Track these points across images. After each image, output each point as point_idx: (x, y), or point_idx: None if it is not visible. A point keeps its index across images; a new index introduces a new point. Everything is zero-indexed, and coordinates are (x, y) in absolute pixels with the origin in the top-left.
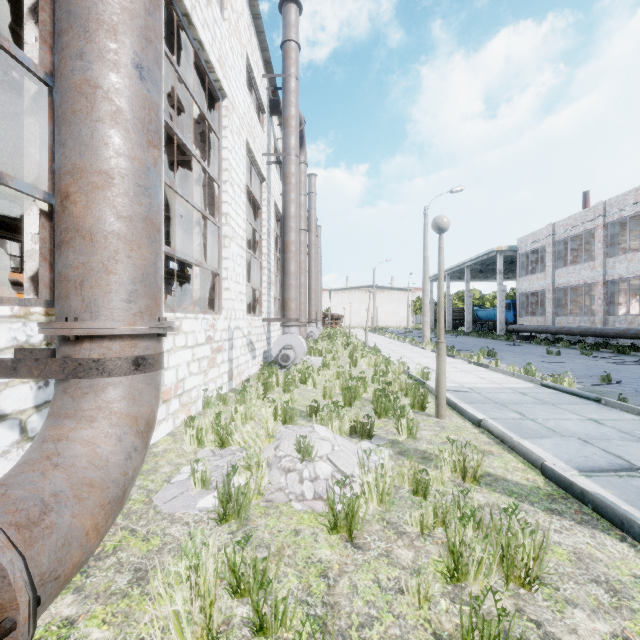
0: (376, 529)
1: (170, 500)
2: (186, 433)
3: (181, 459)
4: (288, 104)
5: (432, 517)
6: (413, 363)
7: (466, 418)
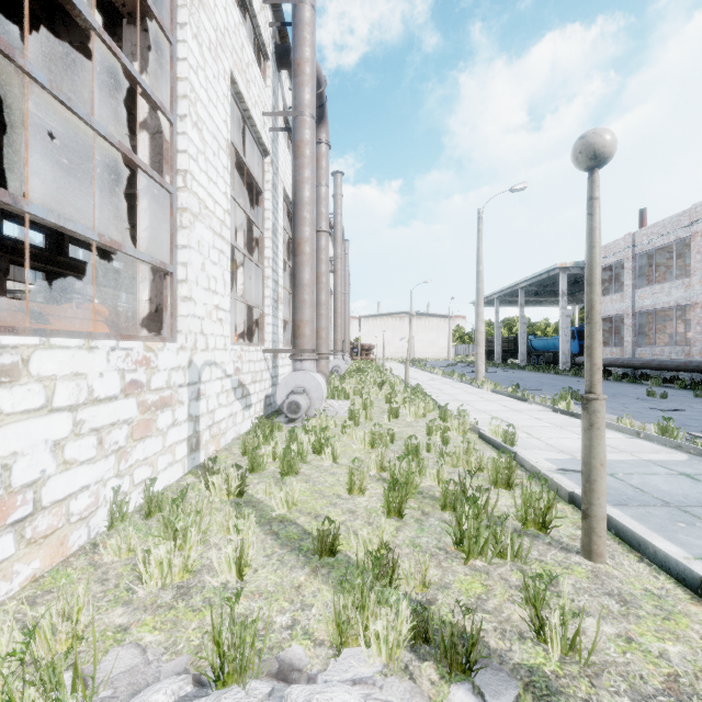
0: None
1: None
2: None
3: None
4: (300, 42)
5: None
6: (475, 411)
7: (650, 559)
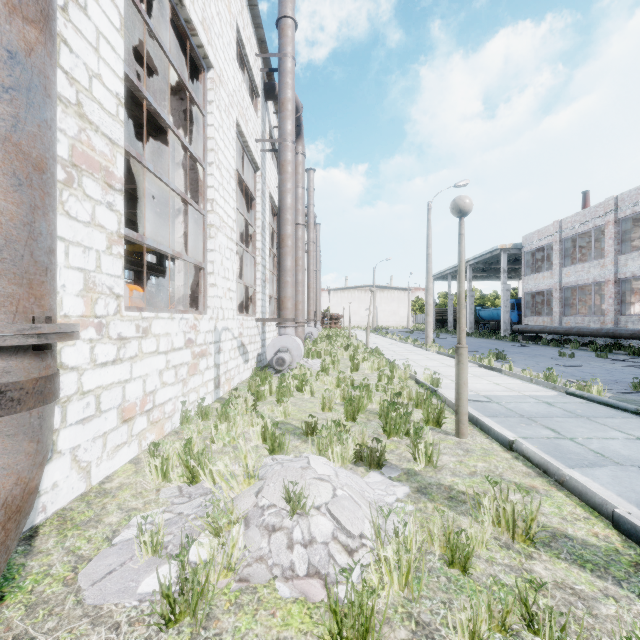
0: (401, 638)
1: (102, 578)
2: (150, 462)
3: (137, 501)
4: (284, 86)
5: (487, 621)
6: (419, 366)
7: (492, 437)
